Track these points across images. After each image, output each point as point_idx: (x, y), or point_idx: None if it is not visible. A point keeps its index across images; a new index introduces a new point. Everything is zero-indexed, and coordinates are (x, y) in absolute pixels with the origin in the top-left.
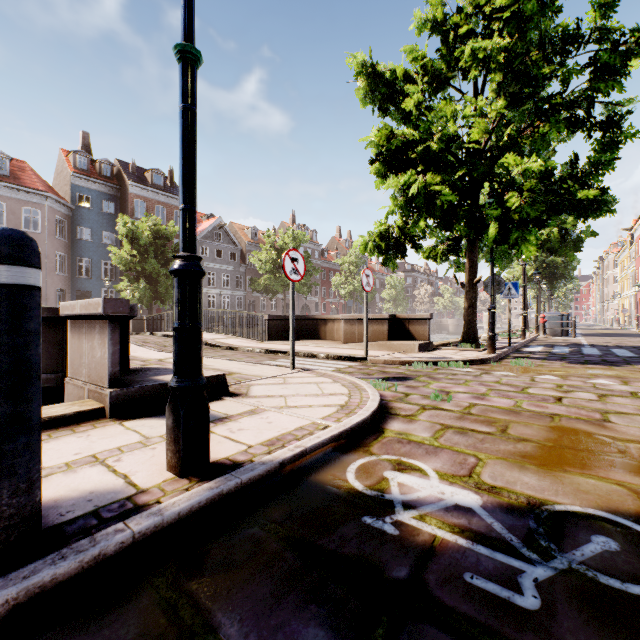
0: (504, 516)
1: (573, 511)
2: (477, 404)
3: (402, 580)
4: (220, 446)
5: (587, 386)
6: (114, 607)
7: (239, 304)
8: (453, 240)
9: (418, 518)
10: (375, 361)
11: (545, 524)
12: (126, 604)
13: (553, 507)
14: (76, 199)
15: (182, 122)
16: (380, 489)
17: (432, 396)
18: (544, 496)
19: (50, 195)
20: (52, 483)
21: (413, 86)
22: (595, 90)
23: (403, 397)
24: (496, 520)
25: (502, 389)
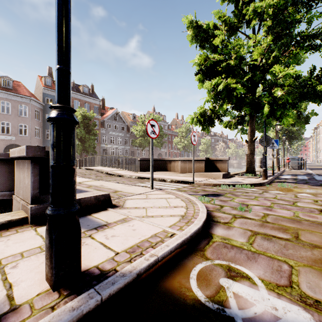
0: None
1: None
2: (269, 214)
3: None
4: (95, 252)
5: None
6: None
7: (126, 153)
8: (240, 117)
9: None
10: (199, 184)
11: None
12: None
13: None
14: (45, 100)
15: None
16: (220, 301)
17: (238, 208)
18: None
19: (32, 98)
20: None
21: (219, 31)
22: None
23: (219, 208)
24: None
25: (280, 203)
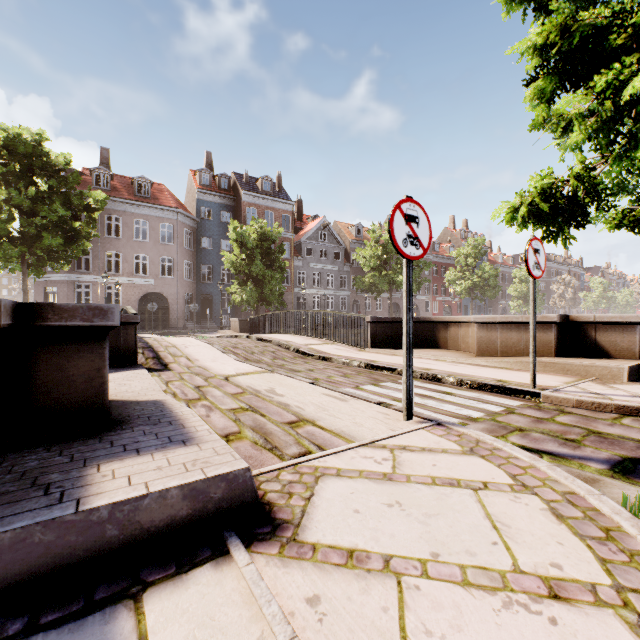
0: None
1: None
2: None
3: None
4: None
5: None
6: None
7: (343, 304)
8: None
9: None
10: (556, 400)
11: None
12: None
13: None
14: (200, 212)
15: None
16: None
17: None
18: None
19: (180, 210)
20: None
21: None
22: None
23: None
24: None
25: None
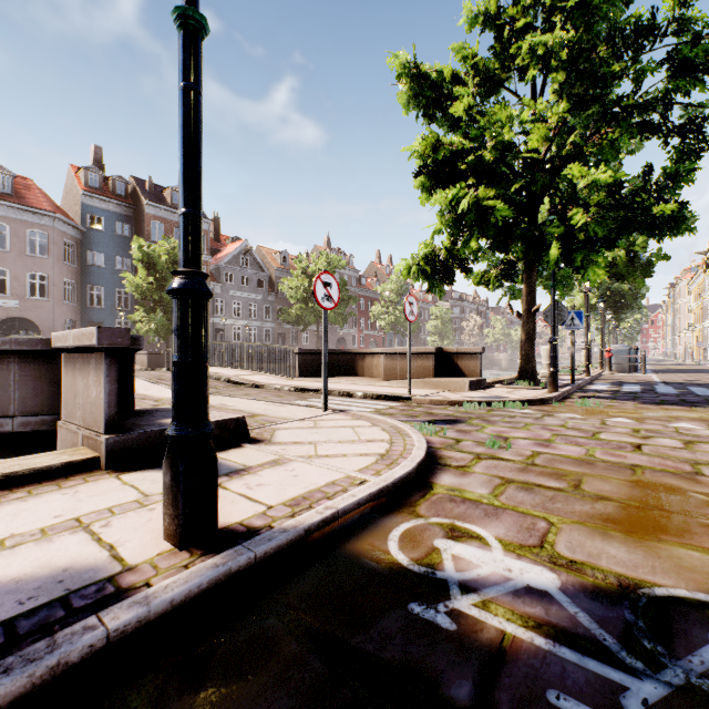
0: (591, 603)
1: (679, 597)
2: (541, 453)
3: (464, 701)
4: (233, 507)
5: (668, 431)
6: None
7: (267, 337)
8: (508, 263)
9: (480, 606)
10: (420, 401)
11: (645, 615)
12: None
13: (652, 591)
14: (87, 220)
15: (183, 105)
16: (430, 564)
17: (488, 443)
18: (638, 575)
19: (58, 216)
20: (18, 556)
21: (463, 88)
22: (673, 89)
23: (454, 444)
24: (581, 609)
25: (569, 434)
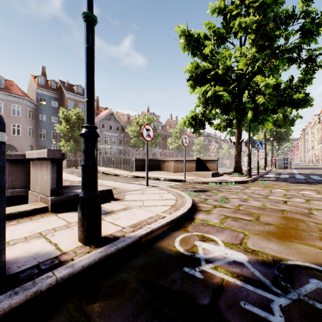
0: (260, 267)
1: (298, 264)
2: (243, 204)
3: (205, 305)
4: (107, 227)
5: (299, 195)
6: (44, 321)
7: (120, 153)
8: (229, 120)
9: (213, 268)
10: (189, 182)
11: (283, 272)
12: (50, 320)
13: (287, 262)
14: (38, 100)
15: (86, 54)
16: (193, 251)
17: (219, 200)
18: (281, 256)
19: (25, 98)
20: (16, 248)
21: (209, 41)
22: (302, 43)
23: (204, 201)
24: (256, 269)
25: (255, 196)
